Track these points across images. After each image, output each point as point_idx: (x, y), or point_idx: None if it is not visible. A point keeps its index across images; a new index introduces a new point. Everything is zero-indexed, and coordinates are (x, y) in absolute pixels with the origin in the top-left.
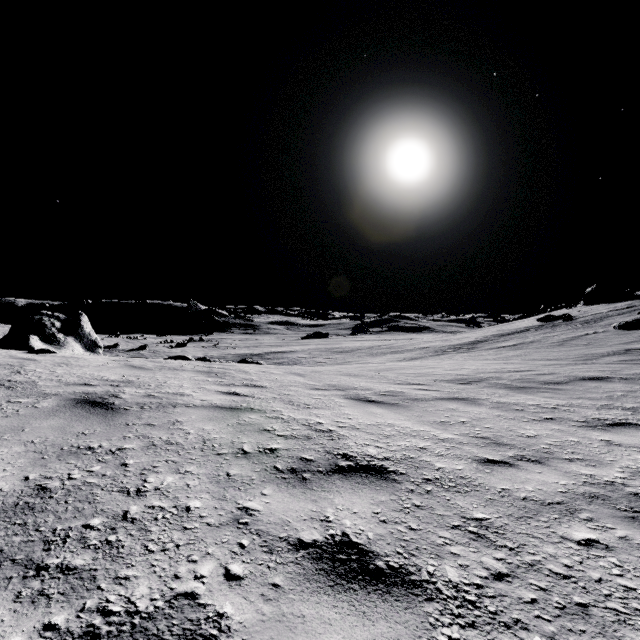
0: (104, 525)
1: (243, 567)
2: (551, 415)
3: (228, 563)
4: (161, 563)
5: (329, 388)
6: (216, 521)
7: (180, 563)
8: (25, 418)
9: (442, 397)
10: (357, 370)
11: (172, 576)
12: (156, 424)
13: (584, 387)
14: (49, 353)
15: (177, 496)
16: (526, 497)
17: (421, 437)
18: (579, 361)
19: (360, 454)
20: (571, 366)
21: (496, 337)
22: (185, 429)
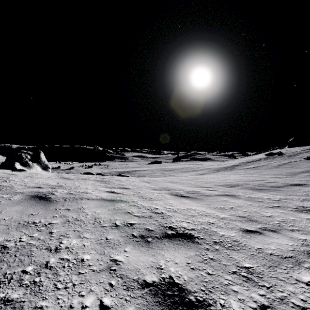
0: (34, 271)
1: (111, 300)
2: (277, 204)
3: (102, 297)
4: (63, 297)
5: (162, 189)
6: (97, 268)
7: (74, 297)
8: (3, 205)
9: (219, 194)
10: (175, 179)
11: (68, 306)
12: (71, 209)
13: (292, 189)
14: (23, 171)
15: (77, 252)
16: (271, 253)
17: (210, 216)
18: (288, 175)
19: (178, 226)
20: (284, 178)
21: (244, 163)
22: (86, 212)
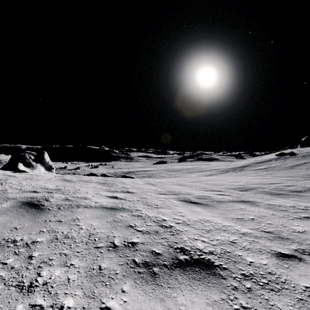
0: None
1: None
2: (306, 214)
3: None
4: None
5: (168, 193)
6: None
7: None
8: None
9: (234, 200)
10: (182, 181)
11: None
12: (63, 221)
13: None
14: (25, 172)
15: (57, 292)
16: None
17: (229, 232)
18: (305, 178)
19: (192, 248)
20: (302, 181)
21: (254, 164)
22: (80, 225)
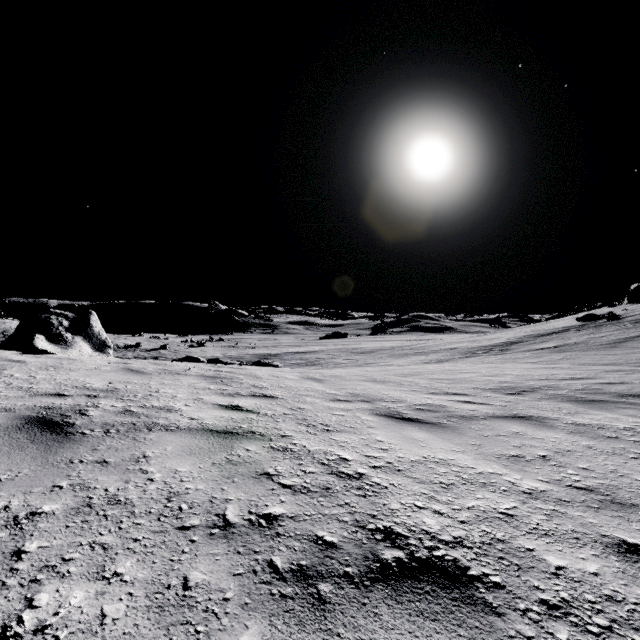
0: None
1: None
2: None
3: None
4: None
5: (352, 399)
6: None
7: None
8: None
9: (497, 414)
10: (381, 374)
11: None
12: (112, 461)
13: None
14: (46, 354)
15: None
16: None
17: (496, 488)
18: None
19: (412, 530)
20: None
21: (531, 338)
22: (149, 471)
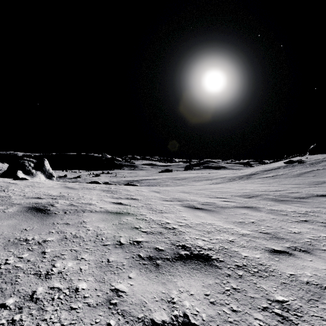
0: (15, 304)
1: None
2: (305, 218)
3: None
4: None
5: (173, 200)
6: (94, 301)
7: None
8: None
9: (237, 206)
10: (188, 189)
11: None
12: (70, 223)
13: (319, 200)
14: (25, 180)
15: (71, 278)
16: (308, 281)
17: (229, 233)
18: (311, 185)
19: (193, 245)
20: (307, 188)
21: (262, 172)
22: (87, 227)
